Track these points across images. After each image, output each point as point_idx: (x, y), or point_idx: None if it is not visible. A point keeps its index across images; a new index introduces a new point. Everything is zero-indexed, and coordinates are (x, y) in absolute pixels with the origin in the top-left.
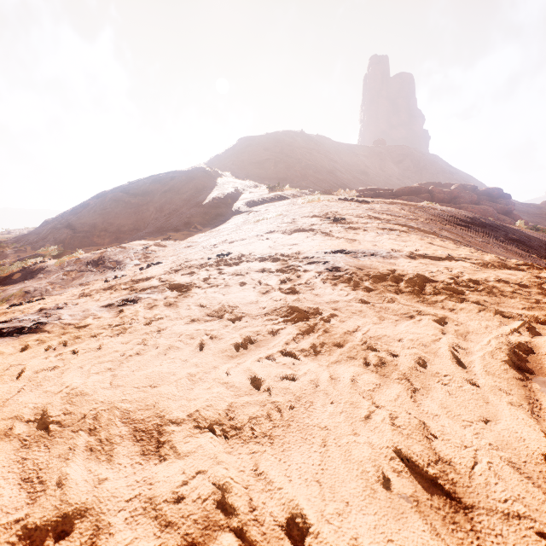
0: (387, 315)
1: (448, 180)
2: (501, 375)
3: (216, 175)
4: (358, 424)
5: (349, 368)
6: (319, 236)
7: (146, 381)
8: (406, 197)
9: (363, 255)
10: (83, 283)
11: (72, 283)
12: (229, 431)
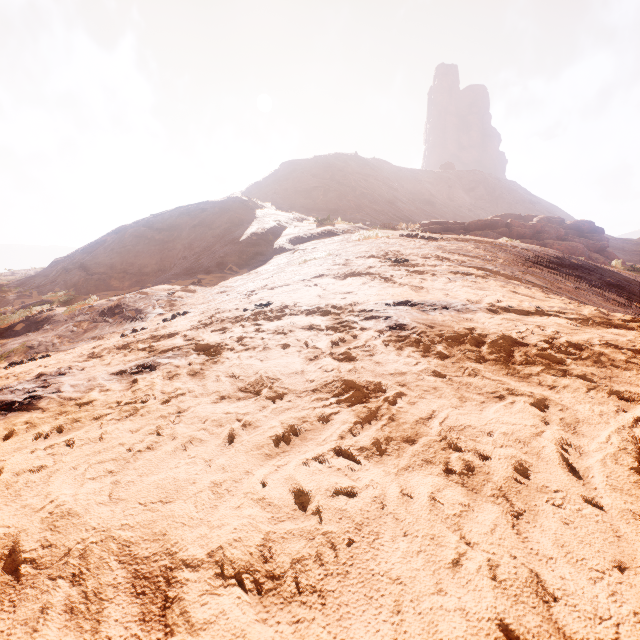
0: (469, 394)
1: (528, 211)
2: (631, 491)
3: (255, 206)
4: (444, 573)
5: (425, 478)
6: (378, 282)
7: (156, 494)
8: (480, 232)
9: (433, 308)
10: (96, 336)
11: (83, 336)
12: (264, 582)
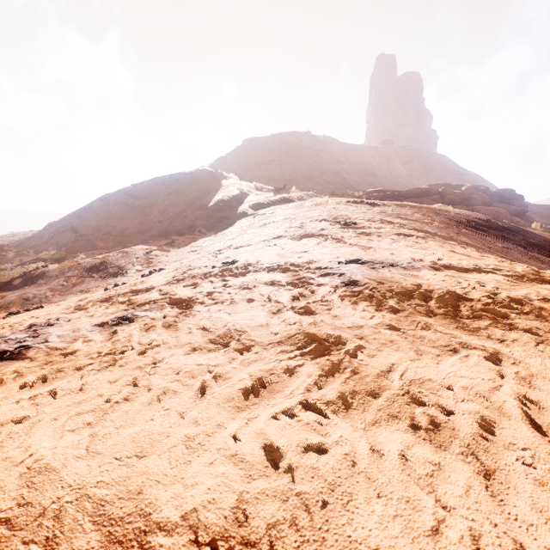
0: (424, 347)
1: (457, 181)
2: None
3: (221, 177)
4: (424, 542)
5: (393, 434)
6: (330, 243)
7: (131, 448)
8: (416, 199)
9: (382, 266)
10: (83, 290)
11: (72, 290)
12: (240, 549)
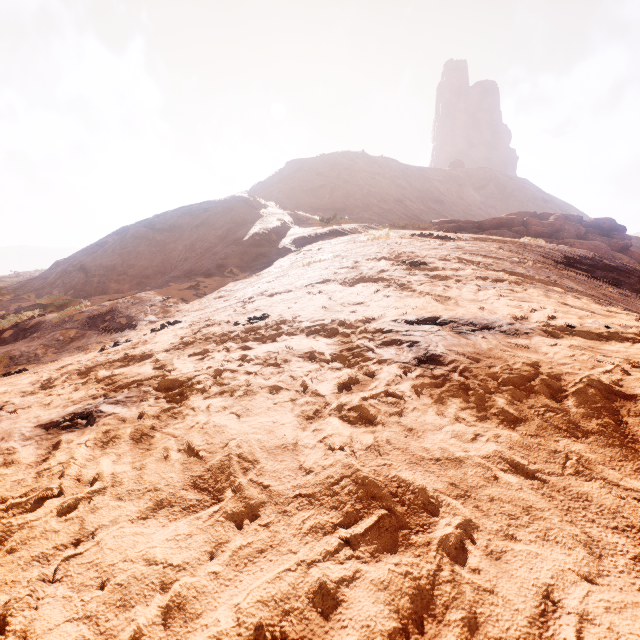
0: (597, 528)
1: (541, 209)
2: None
3: (259, 205)
4: None
5: None
6: (394, 291)
7: None
8: (495, 231)
9: (471, 329)
10: (81, 347)
11: (68, 346)
12: None
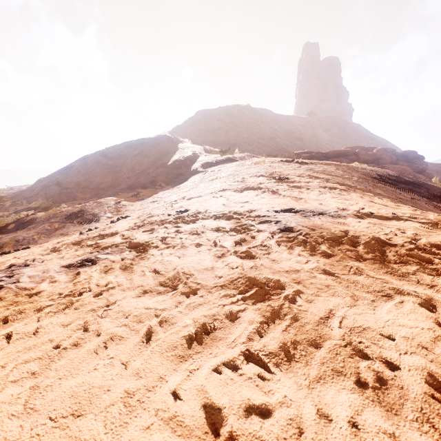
0: (359, 292)
1: (368, 144)
2: None
3: (177, 141)
4: None
5: (340, 394)
6: (267, 194)
7: (69, 405)
8: (336, 159)
9: (312, 214)
10: (63, 233)
11: (54, 233)
12: None
